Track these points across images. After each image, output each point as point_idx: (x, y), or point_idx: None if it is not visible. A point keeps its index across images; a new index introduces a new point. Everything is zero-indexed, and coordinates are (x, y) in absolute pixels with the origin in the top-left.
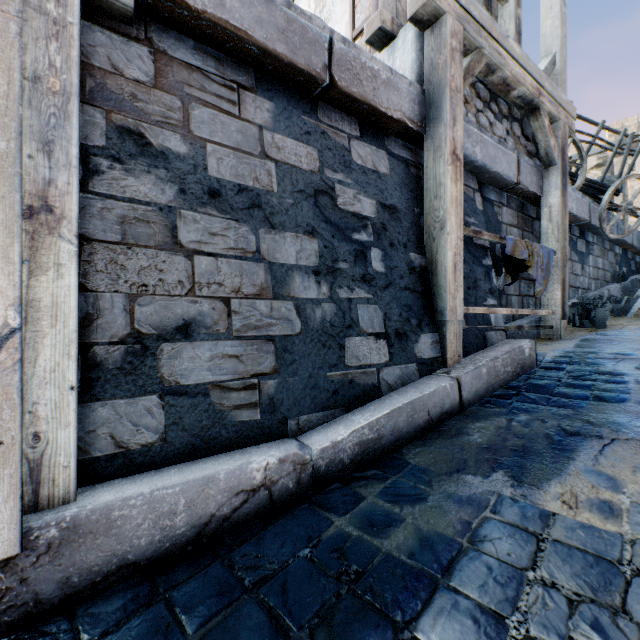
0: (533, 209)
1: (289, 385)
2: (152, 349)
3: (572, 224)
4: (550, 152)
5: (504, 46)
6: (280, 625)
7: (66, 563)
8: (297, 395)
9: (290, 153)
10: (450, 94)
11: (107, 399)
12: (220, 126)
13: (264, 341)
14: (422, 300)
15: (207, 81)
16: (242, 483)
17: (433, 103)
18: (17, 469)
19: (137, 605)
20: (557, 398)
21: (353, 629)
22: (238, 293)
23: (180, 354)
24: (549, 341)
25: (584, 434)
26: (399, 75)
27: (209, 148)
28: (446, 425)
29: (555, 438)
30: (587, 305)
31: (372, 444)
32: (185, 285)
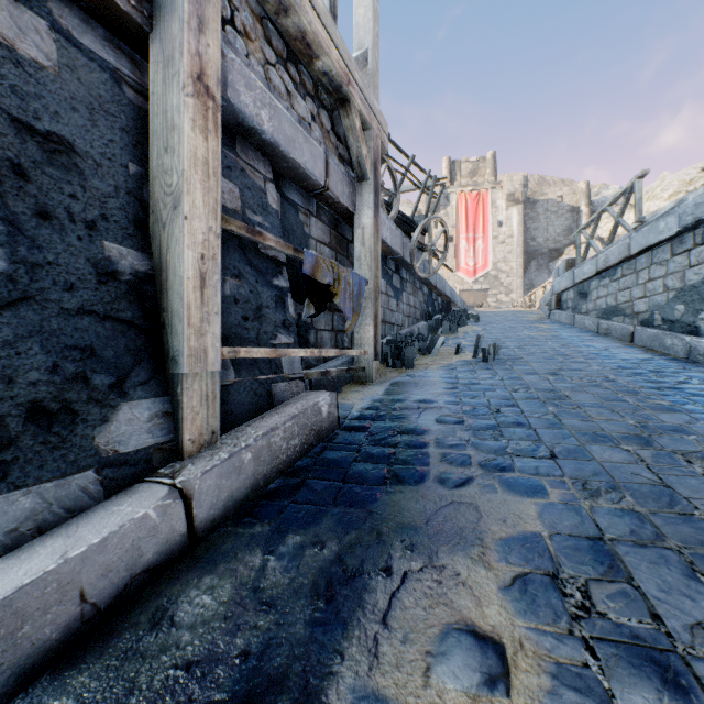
0: (349, 230)
1: None
2: None
3: (389, 257)
4: (363, 162)
5: None
6: None
7: None
8: None
9: None
10: None
11: None
12: None
13: None
14: (133, 336)
15: None
16: None
17: None
18: None
19: None
20: (350, 486)
21: None
22: None
23: None
24: (362, 386)
25: (369, 570)
26: None
27: None
28: (140, 602)
29: (325, 594)
30: (400, 343)
31: None
32: None
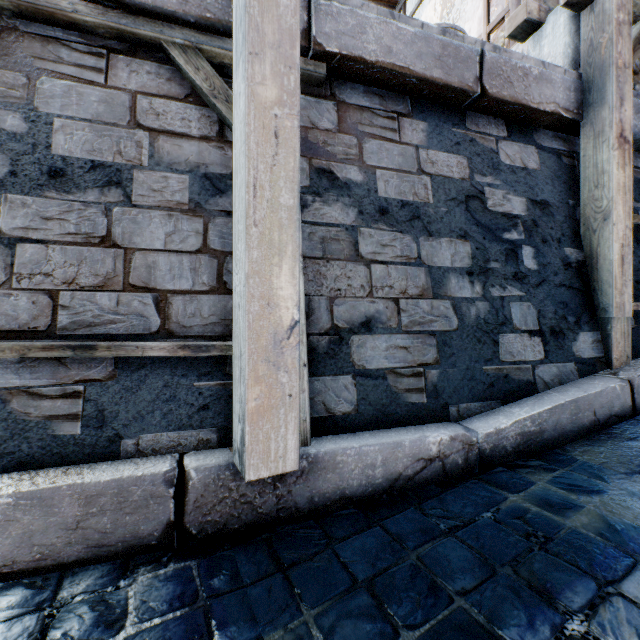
0: None
1: (449, 375)
2: (345, 339)
3: None
4: None
5: None
6: (483, 559)
7: (311, 486)
8: (456, 385)
9: (442, 165)
10: (616, 73)
11: (319, 376)
12: (385, 153)
13: (426, 335)
14: (580, 297)
15: (374, 117)
16: (421, 452)
17: (593, 86)
18: (297, 414)
19: (360, 525)
20: None
21: (554, 575)
22: (404, 294)
23: (364, 344)
24: None
25: None
26: (552, 66)
27: (378, 173)
28: (616, 428)
29: None
30: None
31: (533, 436)
32: (365, 289)
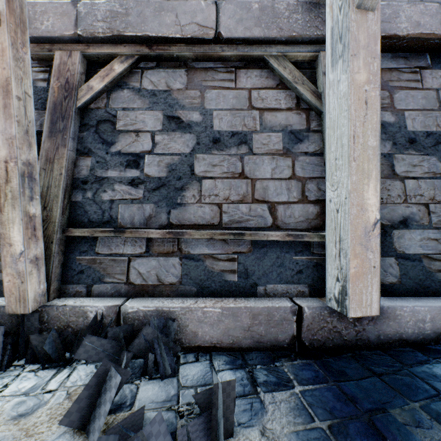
0: None
1: None
2: (388, 233)
3: None
4: None
5: None
6: None
7: (378, 328)
8: None
9: None
10: None
11: None
12: (410, 99)
13: None
14: None
15: (400, 74)
16: None
17: None
18: (378, 279)
19: (421, 359)
20: None
21: None
22: (432, 200)
23: (402, 236)
24: None
25: None
26: None
27: (405, 114)
28: None
29: None
30: None
31: None
32: (401, 197)
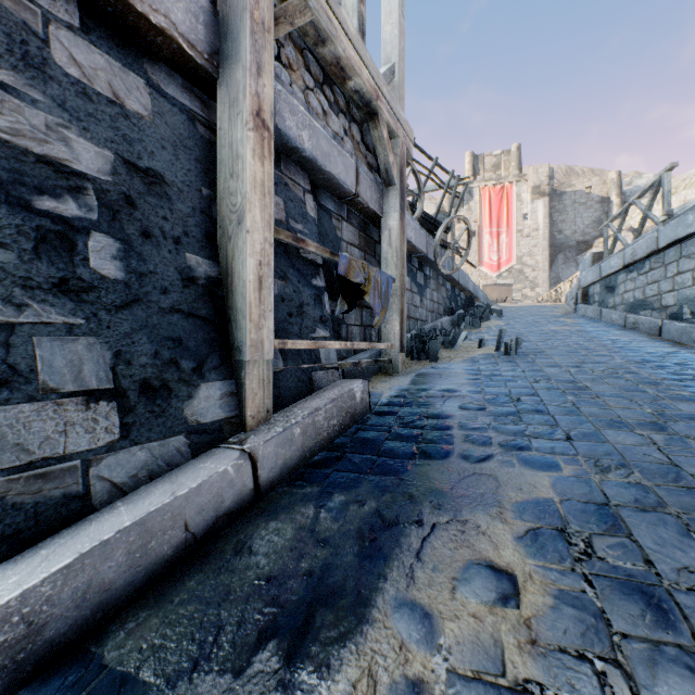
0: (376, 231)
1: None
2: None
3: (413, 255)
4: (390, 169)
5: (336, 13)
6: None
7: None
8: None
9: None
10: (252, 25)
11: None
12: None
13: None
14: (208, 330)
15: None
16: None
17: (229, 32)
18: None
19: None
20: (383, 459)
21: None
22: None
23: None
24: (389, 377)
25: (404, 521)
26: None
27: None
28: (224, 537)
29: (369, 537)
30: (424, 337)
31: (5, 657)
32: None
